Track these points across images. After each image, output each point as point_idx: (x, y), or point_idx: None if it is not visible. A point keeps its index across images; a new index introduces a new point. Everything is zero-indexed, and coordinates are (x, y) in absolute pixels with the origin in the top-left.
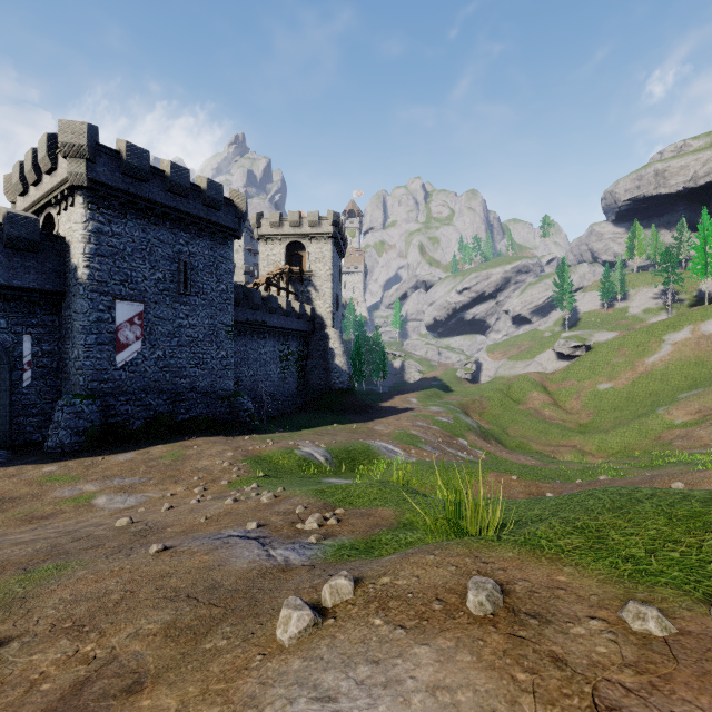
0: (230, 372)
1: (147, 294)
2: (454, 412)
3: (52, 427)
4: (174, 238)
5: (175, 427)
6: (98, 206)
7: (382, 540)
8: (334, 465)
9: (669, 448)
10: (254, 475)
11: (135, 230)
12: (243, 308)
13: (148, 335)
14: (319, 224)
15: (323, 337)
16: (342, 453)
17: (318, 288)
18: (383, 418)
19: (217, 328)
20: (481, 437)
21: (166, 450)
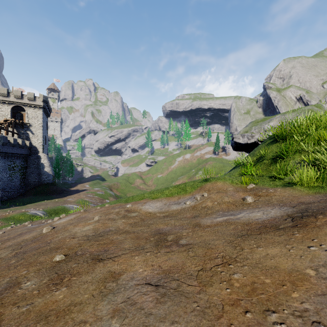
0: None
1: None
2: (105, 189)
3: None
4: None
5: None
6: None
7: None
8: (48, 216)
9: None
10: (8, 224)
11: None
12: None
13: None
14: (35, 99)
15: (37, 157)
16: (51, 211)
17: (34, 132)
18: (71, 195)
19: None
20: (115, 198)
21: None
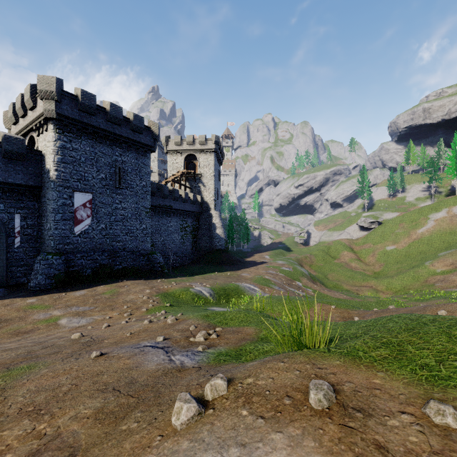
0: (148, 238)
1: (95, 187)
2: (293, 264)
3: (33, 274)
4: (112, 152)
5: (112, 274)
6: (63, 131)
7: (247, 349)
8: (215, 298)
9: (433, 288)
10: (163, 305)
11: (87, 147)
12: (156, 197)
13: (95, 214)
14: (206, 143)
15: (208, 216)
16: (220, 290)
17: (205, 184)
18: (247, 268)
19: (140, 210)
20: (310, 281)
21: (106, 288)
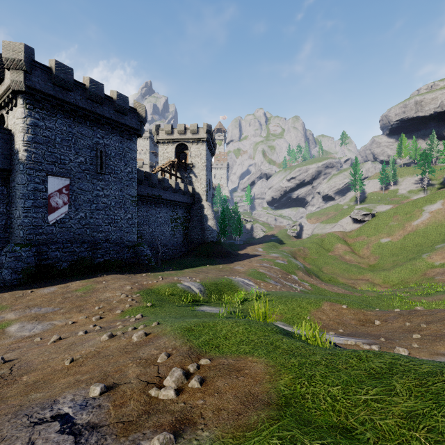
0: (134, 229)
1: (72, 172)
2: (287, 257)
3: None
4: (92, 133)
5: (93, 267)
6: (34, 106)
7: None
8: (206, 295)
9: (433, 281)
10: (143, 305)
11: (63, 126)
12: (144, 186)
13: (73, 201)
14: (198, 132)
15: (200, 207)
16: (212, 286)
17: (197, 175)
18: (240, 261)
19: (125, 198)
20: (306, 274)
21: (82, 284)
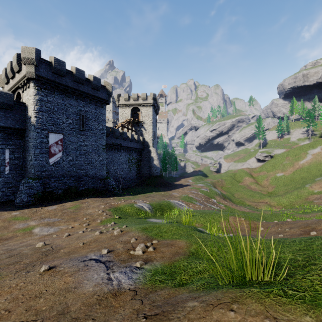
0: (104, 167)
1: (64, 130)
2: (209, 186)
3: (18, 193)
4: (77, 104)
5: (78, 193)
6: (41, 88)
7: (180, 266)
8: (153, 212)
9: (312, 204)
10: (113, 217)
11: (58, 100)
12: (110, 137)
13: (65, 149)
14: (146, 99)
15: (148, 151)
16: (157, 206)
17: (146, 129)
18: (176, 189)
19: (98, 146)
20: (222, 198)
21: (72, 204)
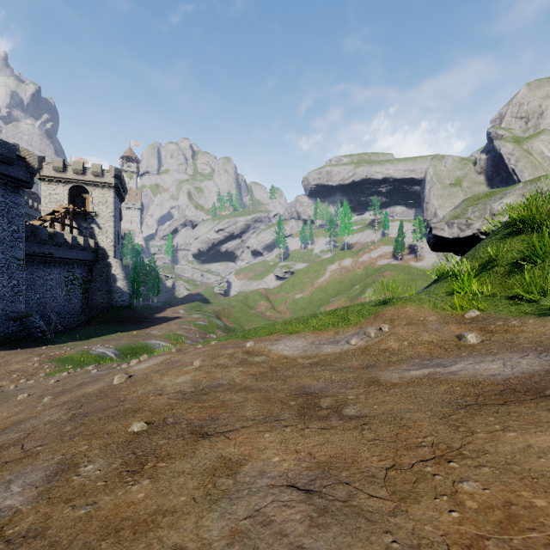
0: (22, 297)
1: None
2: (209, 317)
3: None
4: None
5: None
6: None
7: None
8: (122, 358)
9: None
10: (64, 368)
11: None
12: (30, 243)
13: None
14: (102, 175)
15: (106, 265)
16: (127, 350)
17: (101, 226)
18: (157, 325)
19: (8, 262)
20: (225, 332)
21: None
